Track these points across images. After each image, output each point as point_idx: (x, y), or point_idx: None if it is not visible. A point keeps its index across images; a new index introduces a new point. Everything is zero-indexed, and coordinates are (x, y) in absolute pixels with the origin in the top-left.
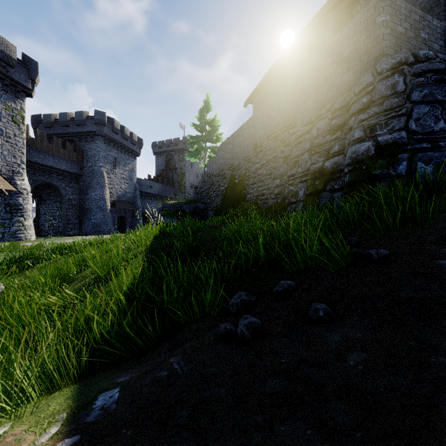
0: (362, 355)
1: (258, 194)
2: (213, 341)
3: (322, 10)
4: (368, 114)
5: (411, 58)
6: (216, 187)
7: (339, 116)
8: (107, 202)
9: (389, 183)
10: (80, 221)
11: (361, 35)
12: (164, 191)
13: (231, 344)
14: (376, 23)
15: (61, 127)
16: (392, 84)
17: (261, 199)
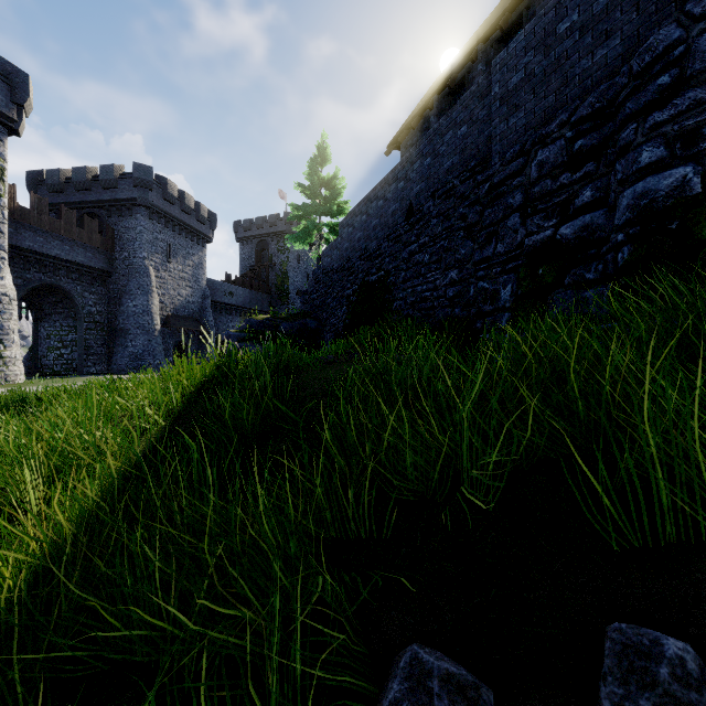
0: None
1: (414, 300)
2: None
3: None
4: (677, 108)
5: None
6: (337, 290)
7: (591, 130)
8: (155, 318)
9: None
10: (109, 351)
11: None
12: (254, 300)
13: None
14: None
15: (77, 191)
16: None
17: (421, 309)
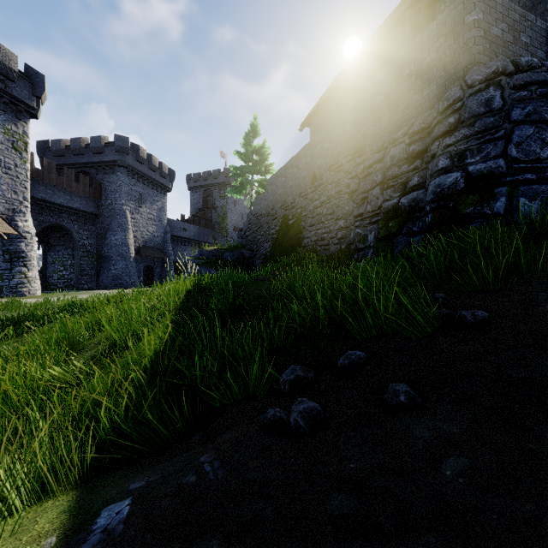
0: (462, 461)
1: (317, 239)
2: (258, 432)
3: (396, 10)
4: (456, 138)
5: (510, 67)
6: (265, 229)
7: (419, 140)
8: (131, 248)
9: (483, 225)
10: (97, 272)
11: (446, 39)
12: (201, 235)
13: (281, 438)
14: (466, 23)
15: (74, 155)
16: (486, 100)
17: (321, 245)
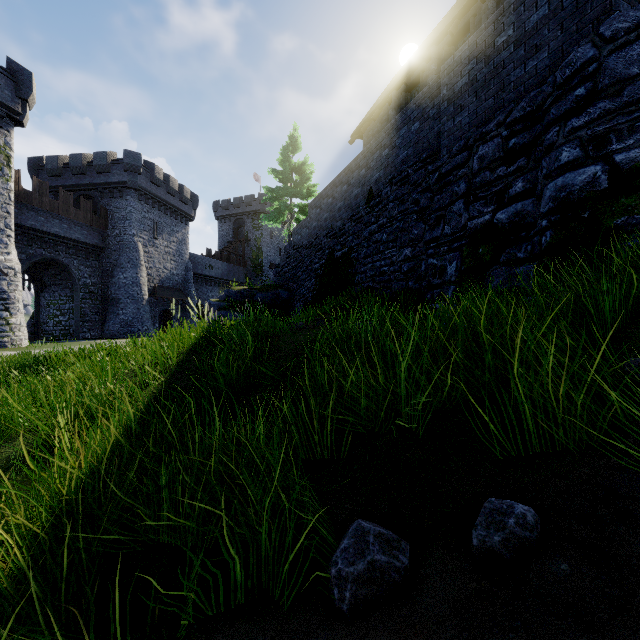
0: None
1: (374, 274)
2: None
3: None
4: (591, 116)
5: None
6: (306, 264)
7: (523, 130)
8: (143, 289)
9: None
10: (102, 318)
11: None
12: (231, 273)
13: None
14: None
15: (74, 175)
16: None
17: (380, 281)
